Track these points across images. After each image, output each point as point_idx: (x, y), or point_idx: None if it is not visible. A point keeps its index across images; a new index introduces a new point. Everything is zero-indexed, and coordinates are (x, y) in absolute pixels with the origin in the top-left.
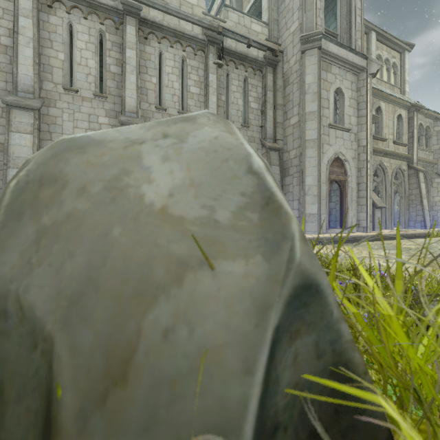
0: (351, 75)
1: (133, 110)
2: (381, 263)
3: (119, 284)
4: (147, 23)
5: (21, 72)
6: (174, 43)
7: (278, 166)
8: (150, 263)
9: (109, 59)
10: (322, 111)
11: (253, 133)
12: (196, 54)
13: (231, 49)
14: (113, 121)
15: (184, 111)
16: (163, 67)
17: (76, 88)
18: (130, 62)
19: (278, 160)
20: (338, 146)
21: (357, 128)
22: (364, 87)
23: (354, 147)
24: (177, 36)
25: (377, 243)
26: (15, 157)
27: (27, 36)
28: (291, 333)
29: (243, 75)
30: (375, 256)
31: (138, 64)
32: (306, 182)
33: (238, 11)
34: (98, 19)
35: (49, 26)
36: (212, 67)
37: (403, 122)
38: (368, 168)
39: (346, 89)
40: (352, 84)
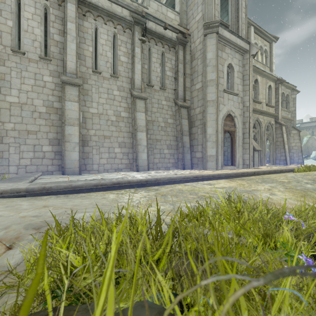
0: (239, 55)
1: (73, 71)
2: (268, 195)
3: None
4: (85, 3)
5: None
6: (108, 21)
7: (187, 120)
8: None
9: (53, 29)
10: (219, 80)
11: (168, 94)
12: (125, 31)
13: (152, 30)
14: (56, 80)
15: (115, 74)
16: (98, 39)
17: (23, 51)
18: (71, 33)
19: (187, 115)
20: (230, 105)
21: (242, 93)
22: (247, 64)
23: (240, 107)
24: (109, 16)
25: (259, 178)
26: None
27: None
28: None
29: (161, 50)
30: (261, 189)
31: (77, 35)
32: (208, 132)
33: (158, 1)
34: None
35: None
36: (138, 42)
37: (272, 91)
38: (250, 122)
39: (235, 64)
40: (239, 61)
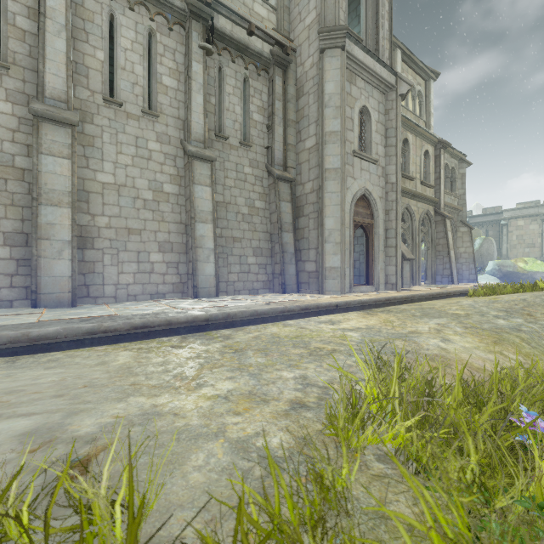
0: (378, 94)
1: (59, 96)
2: (440, 344)
3: None
4: None
5: None
6: (136, 5)
7: (290, 203)
8: None
9: (14, 4)
10: (346, 134)
11: (256, 156)
12: (171, 29)
13: (225, 33)
14: (20, 110)
15: (153, 111)
16: (116, 37)
17: None
18: (55, 17)
19: (290, 195)
20: (364, 180)
21: (384, 160)
22: (393, 110)
23: (381, 184)
24: None
25: (416, 308)
26: None
27: None
28: None
29: (243, 73)
30: (425, 331)
31: (70, 22)
32: (327, 225)
33: None
34: None
35: None
36: (197, 52)
37: (430, 160)
38: (397, 210)
39: (372, 109)
40: (379, 104)
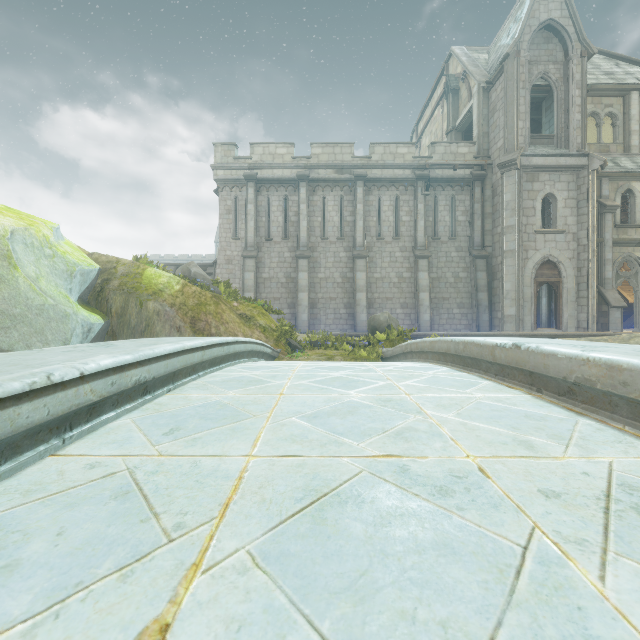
0: (567, 176)
1: (361, 245)
2: None
3: (379, 324)
4: (370, 180)
5: (301, 236)
6: (390, 187)
7: (485, 272)
8: (381, 323)
9: (346, 213)
10: (527, 220)
11: (460, 243)
12: (407, 191)
13: (437, 178)
14: (348, 254)
15: (397, 236)
16: (381, 207)
17: (327, 237)
18: (359, 213)
19: (485, 266)
20: (548, 249)
21: (576, 227)
22: (585, 185)
23: (572, 247)
24: (391, 182)
25: None
26: (301, 286)
27: (304, 214)
28: (388, 327)
29: (450, 194)
30: None
31: (364, 212)
32: (505, 288)
33: (445, 143)
34: (339, 188)
35: (313, 203)
36: (420, 197)
37: None
38: (588, 267)
39: (559, 191)
40: (569, 184)
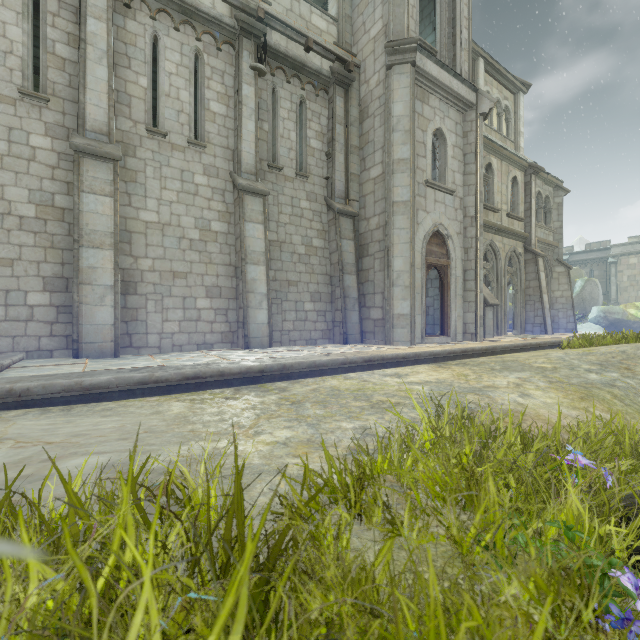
0: (456, 113)
1: (100, 128)
2: (517, 399)
3: None
4: None
5: None
6: (182, 24)
7: (353, 241)
8: None
9: (53, 31)
10: (417, 161)
11: (314, 188)
12: (220, 49)
13: (279, 50)
14: (60, 145)
15: (199, 140)
16: (160, 61)
17: None
18: (96, 43)
19: (353, 231)
20: (438, 214)
21: (463, 190)
22: (473, 132)
23: (459, 217)
24: (185, 13)
25: (497, 360)
26: None
27: None
28: None
29: (299, 94)
30: (502, 385)
31: (111, 48)
32: (395, 266)
33: None
34: None
35: None
36: (248, 73)
37: (519, 188)
38: (477, 248)
39: (448, 131)
40: (456, 125)
